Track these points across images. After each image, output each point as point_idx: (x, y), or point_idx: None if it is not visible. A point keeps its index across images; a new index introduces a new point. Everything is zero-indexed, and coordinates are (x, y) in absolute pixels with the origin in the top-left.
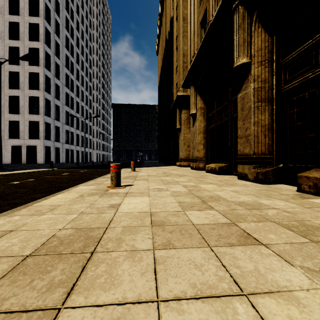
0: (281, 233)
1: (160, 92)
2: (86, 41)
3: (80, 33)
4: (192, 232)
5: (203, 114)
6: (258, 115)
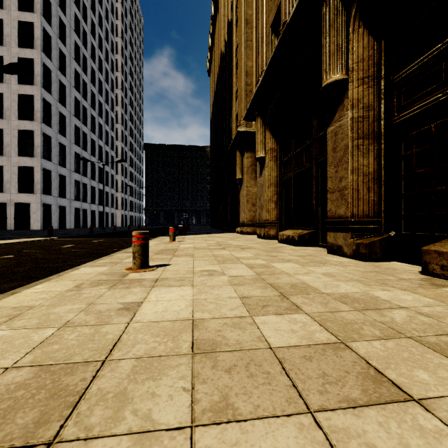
0: (436, 366)
1: (213, 128)
2: (106, 52)
3: (96, 40)
4: (271, 370)
5: (275, 158)
6: (358, 159)
